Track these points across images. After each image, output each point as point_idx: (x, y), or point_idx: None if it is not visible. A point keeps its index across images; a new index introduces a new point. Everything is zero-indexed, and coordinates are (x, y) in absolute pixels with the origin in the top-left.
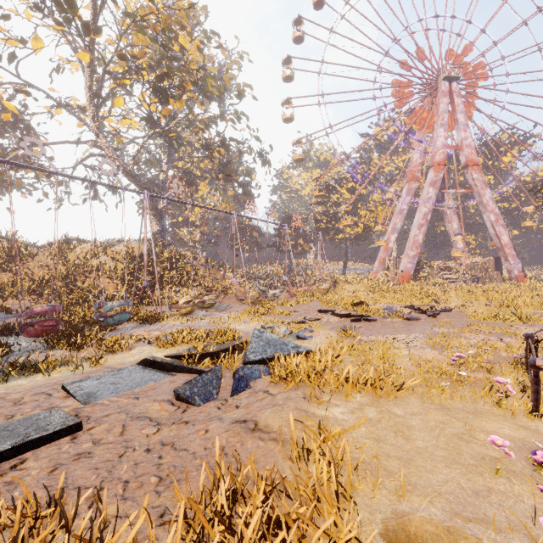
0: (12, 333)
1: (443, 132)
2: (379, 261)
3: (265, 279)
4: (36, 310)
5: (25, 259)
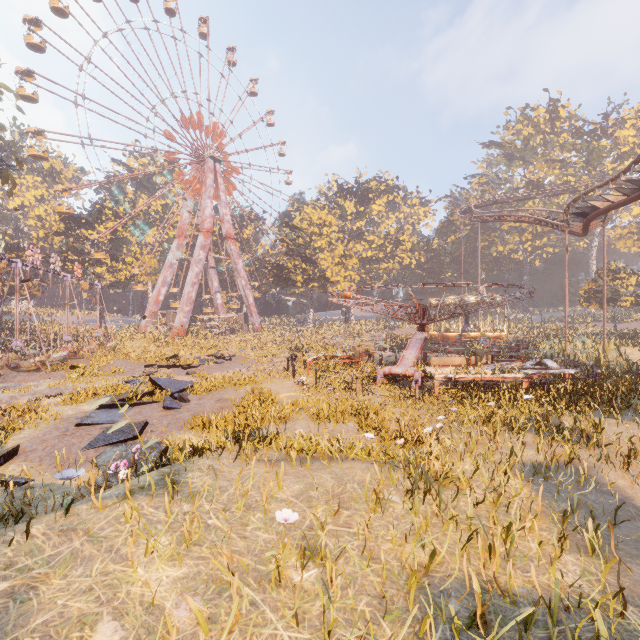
0: None
1: (210, 204)
2: (150, 314)
3: None
4: None
5: None
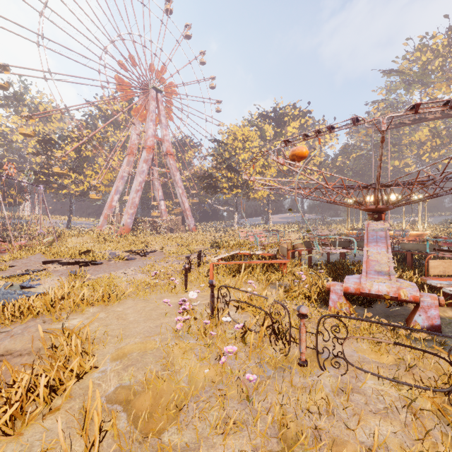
0: None
1: (152, 126)
2: (104, 217)
3: None
4: None
5: None
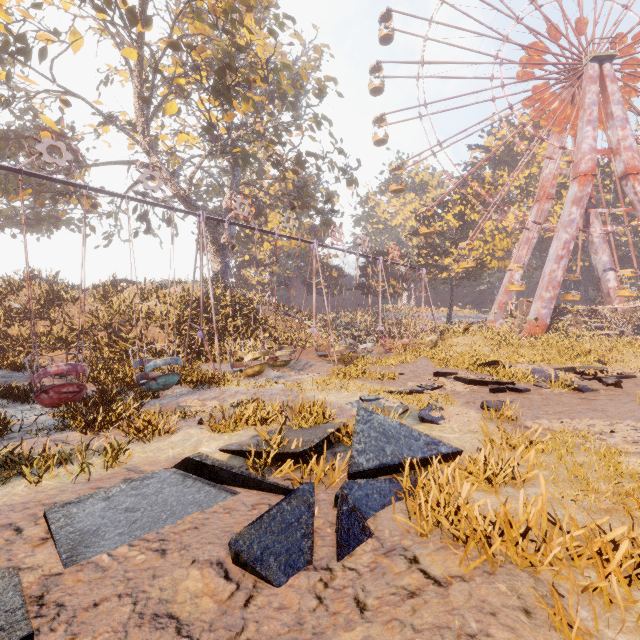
0: (30, 398)
1: (591, 132)
2: (498, 306)
3: (348, 329)
4: (51, 370)
5: (64, 304)
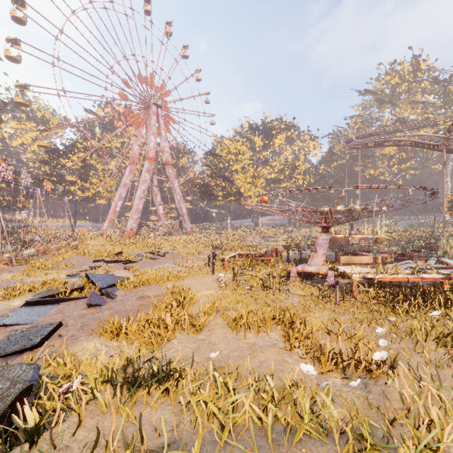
0: None
1: (154, 139)
2: (109, 221)
3: None
4: None
5: None
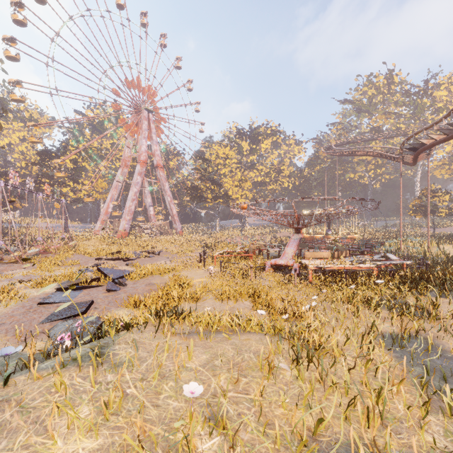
0: None
1: (145, 143)
2: (101, 222)
3: None
4: None
5: None
